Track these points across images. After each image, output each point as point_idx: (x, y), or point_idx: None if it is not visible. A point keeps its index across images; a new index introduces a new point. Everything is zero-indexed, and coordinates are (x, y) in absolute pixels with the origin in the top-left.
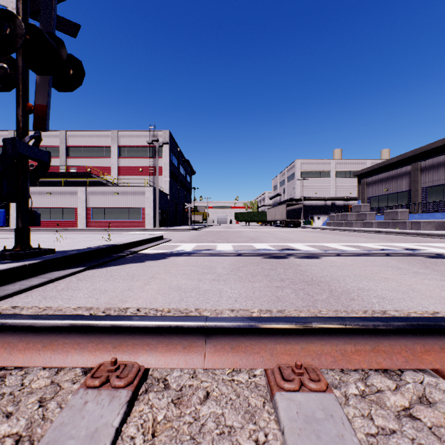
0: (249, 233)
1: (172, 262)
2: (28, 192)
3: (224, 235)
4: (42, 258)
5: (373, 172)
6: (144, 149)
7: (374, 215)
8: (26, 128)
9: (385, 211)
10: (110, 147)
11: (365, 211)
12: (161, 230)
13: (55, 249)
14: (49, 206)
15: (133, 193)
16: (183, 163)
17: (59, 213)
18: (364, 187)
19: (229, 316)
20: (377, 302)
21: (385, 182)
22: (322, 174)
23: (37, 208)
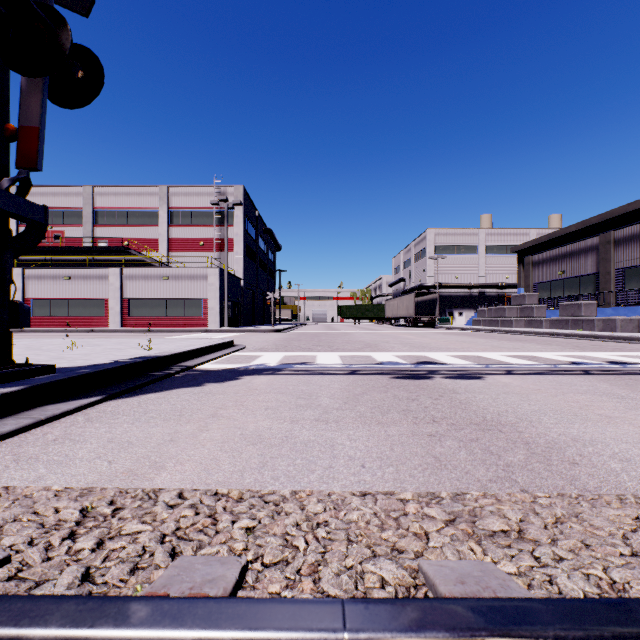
0: (362, 336)
1: (247, 386)
2: (9, 273)
3: (326, 339)
4: (29, 382)
5: (540, 246)
6: (206, 213)
7: (544, 310)
8: (5, 166)
9: (562, 304)
10: (158, 211)
11: (531, 303)
12: (232, 332)
13: (55, 366)
14: (66, 297)
15: (191, 277)
16: (263, 234)
17: (82, 306)
18: (529, 268)
19: (405, 600)
20: (623, 469)
21: (560, 261)
22: (466, 250)
23: (49, 300)
